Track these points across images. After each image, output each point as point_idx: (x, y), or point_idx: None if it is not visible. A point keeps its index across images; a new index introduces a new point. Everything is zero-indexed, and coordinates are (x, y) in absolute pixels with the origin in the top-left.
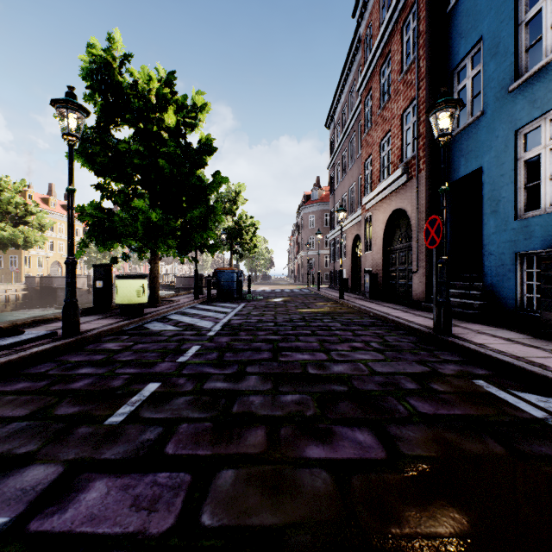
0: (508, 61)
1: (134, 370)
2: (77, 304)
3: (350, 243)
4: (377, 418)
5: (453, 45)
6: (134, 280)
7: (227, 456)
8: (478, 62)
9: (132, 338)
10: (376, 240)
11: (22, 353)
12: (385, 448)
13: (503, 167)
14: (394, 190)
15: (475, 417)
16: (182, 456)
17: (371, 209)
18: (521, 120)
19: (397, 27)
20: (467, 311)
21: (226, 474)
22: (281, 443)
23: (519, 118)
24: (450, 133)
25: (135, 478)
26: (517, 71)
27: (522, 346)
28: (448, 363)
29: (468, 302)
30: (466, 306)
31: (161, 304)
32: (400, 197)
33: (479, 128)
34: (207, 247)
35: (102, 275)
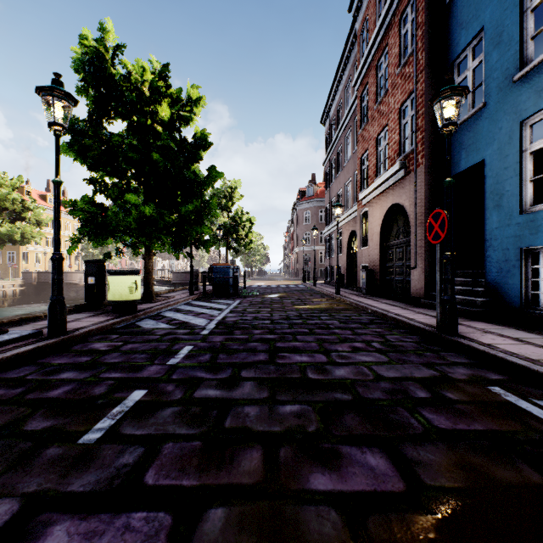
0: (512, 50)
1: (119, 374)
2: (64, 302)
3: (346, 239)
4: (389, 435)
5: (453, 36)
6: (127, 276)
7: (216, 488)
8: (478, 54)
9: (122, 337)
10: (373, 235)
11: (1, 355)
12: (402, 477)
13: (507, 160)
14: (391, 185)
15: (500, 433)
16: (163, 488)
17: (367, 204)
18: (526, 110)
19: (394, 20)
20: (469, 309)
21: (215, 515)
22: (280, 470)
23: (525, 109)
24: (456, 122)
25: (104, 520)
26: (522, 60)
27: (534, 347)
28: (457, 366)
29: (470, 299)
30: (467, 303)
31: (155, 301)
32: (398, 192)
33: (481, 120)
34: (202, 243)
35: (94, 271)
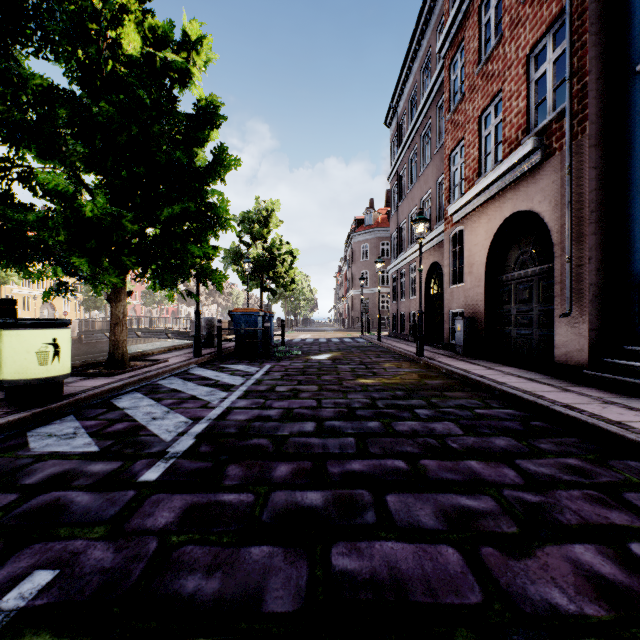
0: None
1: None
2: None
3: (423, 275)
4: None
5: None
6: (32, 331)
7: None
8: None
9: None
10: (472, 266)
11: None
12: None
13: None
14: (511, 182)
15: None
16: None
17: (462, 220)
18: None
19: None
20: None
21: None
22: None
23: None
24: None
25: None
26: None
27: None
28: None
29: None
30: None
31: (124, 370)
32: (524, 192)
33: None
34: (208, 275)
35: None
